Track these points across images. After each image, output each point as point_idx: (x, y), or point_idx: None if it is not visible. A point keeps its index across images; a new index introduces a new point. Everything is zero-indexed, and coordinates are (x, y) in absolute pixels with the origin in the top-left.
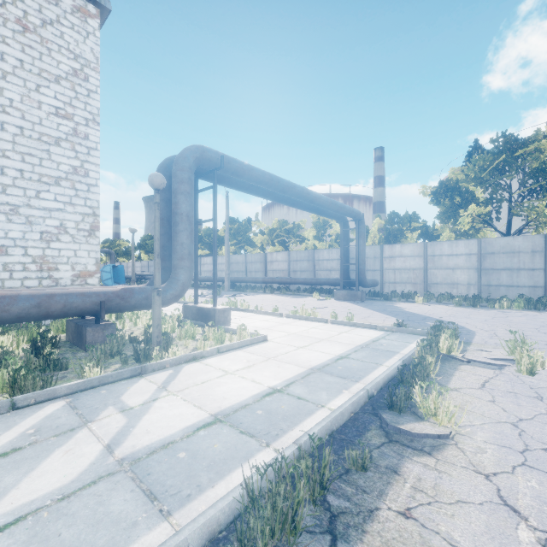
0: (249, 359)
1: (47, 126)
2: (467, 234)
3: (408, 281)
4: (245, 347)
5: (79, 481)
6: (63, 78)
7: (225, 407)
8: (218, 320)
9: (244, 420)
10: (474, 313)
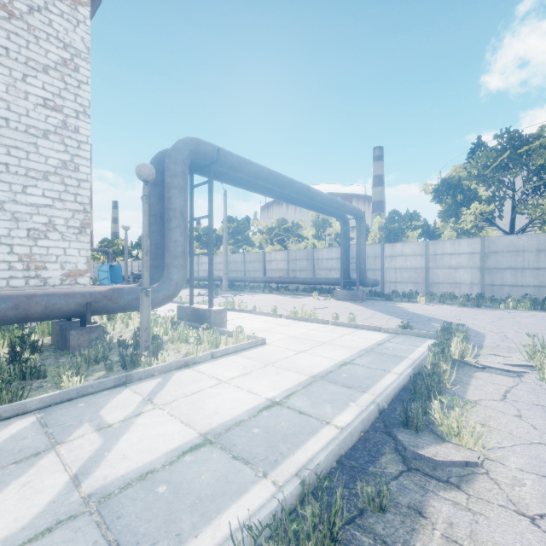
0: (246, 365)
1: (34, 117)
2: (469, 233)
3: (410, 281)
4: (242, 351)
5: (32, 528)
6: (52, 68)
7: (216, 424)
8: (214, 322)
9: (238, 442)
10: (480, 313)
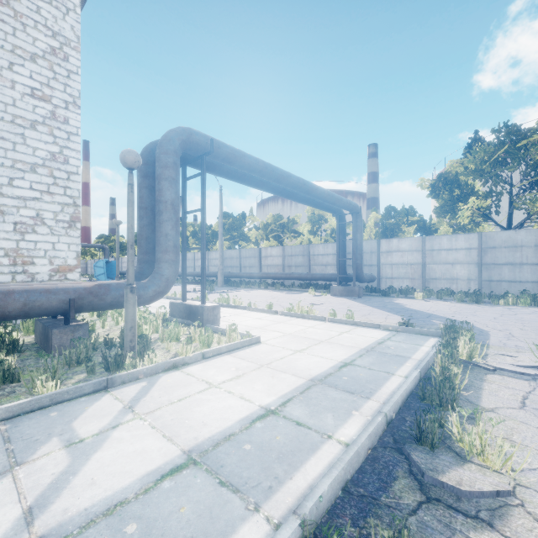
0: (239, 366)
1: (21, 107)
2: (465, 229)
3: (406, 276)
4: (235, 351)
5: None
6: (40, 56)
7: (203, 438)
8: (207, 319)
9: (227, 462)
10: (480, 310)
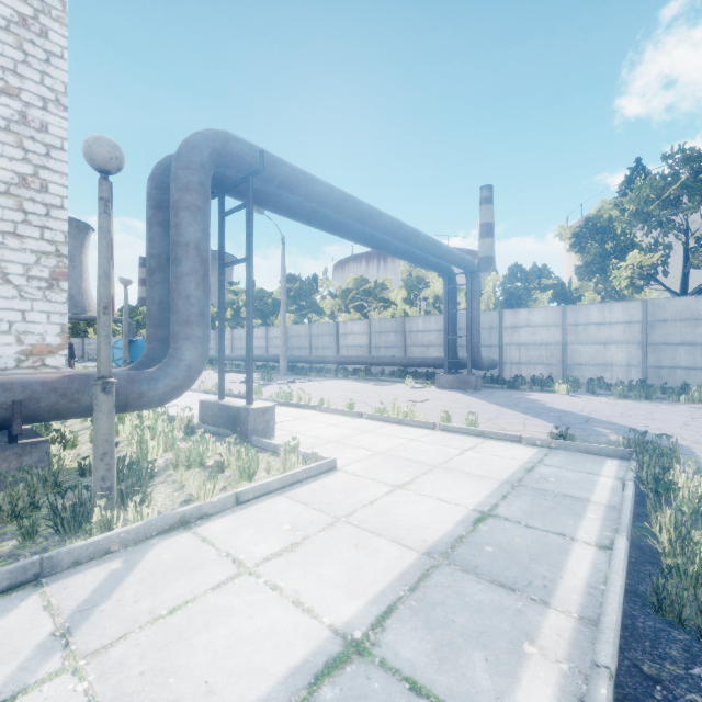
0: (297, 521)
1: None
2: (619, 295)
3: (540, 361)
4: (293, 486)
5: None
6: (1, 27)
7: None
8: (253, 428)
9: None
10: (656, 410)
